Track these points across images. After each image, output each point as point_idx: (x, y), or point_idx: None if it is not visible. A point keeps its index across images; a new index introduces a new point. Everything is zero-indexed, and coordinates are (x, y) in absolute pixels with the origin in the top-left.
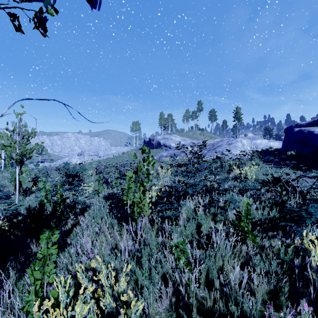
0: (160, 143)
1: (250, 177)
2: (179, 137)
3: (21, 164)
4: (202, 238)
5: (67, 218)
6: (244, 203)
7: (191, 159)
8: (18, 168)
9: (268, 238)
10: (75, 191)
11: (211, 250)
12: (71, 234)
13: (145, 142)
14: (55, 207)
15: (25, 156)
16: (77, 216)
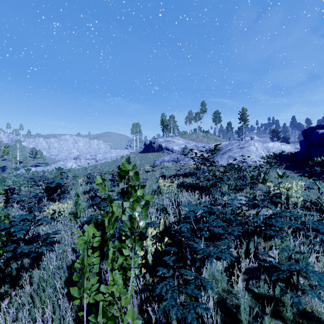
0: (161, 146)
1: (296, 199)
2: (182, 140)
3: None
4: None
5: None
6: None
7: (200, 168)
8: None
9: None
10: (18, 231)
11: None
12: None
13: (145, 145)
14: None
15: None
16: (24, 271)
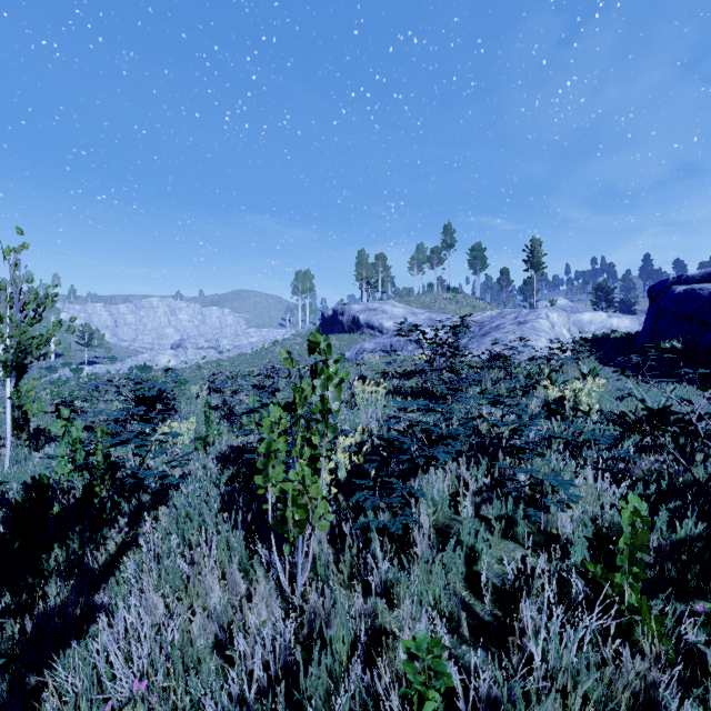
0: (358, 320)
1: (588, 407)
2: (402, 308)
3: (17, 372)
4: (483, 600)
5: (114, 520)
6: (623, 512)
7: (433, 360)
8: (11, 382)
9: (693, 618)
10: (138, 447)
11: (516, 651)
12: (114, 577)
13: (324, 319)
14: (90, 488)
15: (31, 354)
16: (143, 513)
